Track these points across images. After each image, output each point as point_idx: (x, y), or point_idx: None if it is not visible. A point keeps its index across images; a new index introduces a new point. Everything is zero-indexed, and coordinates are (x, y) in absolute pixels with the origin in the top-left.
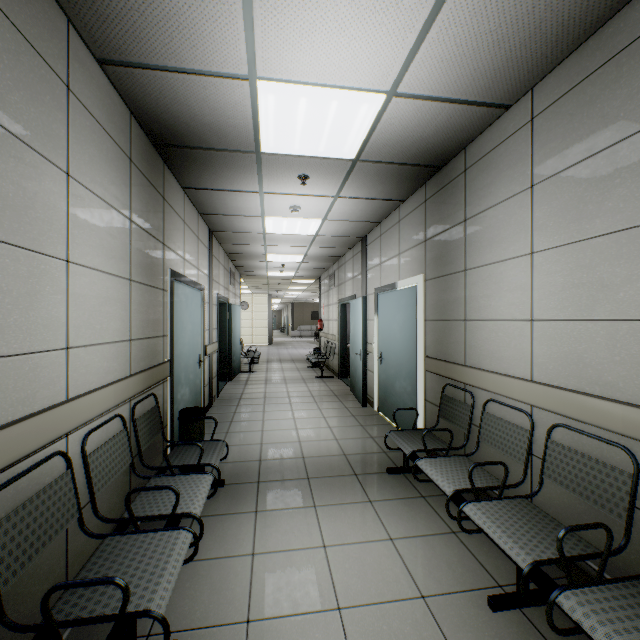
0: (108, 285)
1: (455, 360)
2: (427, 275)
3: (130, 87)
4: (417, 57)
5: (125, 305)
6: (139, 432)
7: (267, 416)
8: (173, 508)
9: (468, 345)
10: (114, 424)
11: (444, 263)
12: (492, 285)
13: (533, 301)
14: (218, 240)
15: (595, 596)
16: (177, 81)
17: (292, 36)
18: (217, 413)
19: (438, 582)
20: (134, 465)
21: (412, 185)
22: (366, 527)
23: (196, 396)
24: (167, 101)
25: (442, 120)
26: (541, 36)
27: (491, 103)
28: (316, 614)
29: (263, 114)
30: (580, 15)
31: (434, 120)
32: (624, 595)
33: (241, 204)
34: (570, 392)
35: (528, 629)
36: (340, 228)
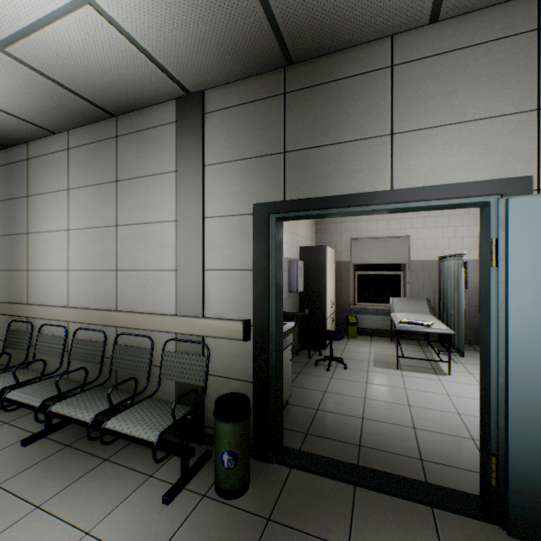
0: None
1: (21, 301)
2: None
3: None
4: None
5: None
6: None
7: None
8: None
9: (31, 289)
10: None
11: (12, 225)
12: (47, 246)
13: (69, 259)
14: None
15: (72, 399)
16: None
17: None
18: None
19: None
20: None
21: None
22: None
23: None
24: None
25: None
26: (63, 110)
27: (41, 126)
28: None
29: None
30: (83, 113)
31: None
32: (87, 393)
33: None
34: (84, 309)
35: (47, 442)
36: None
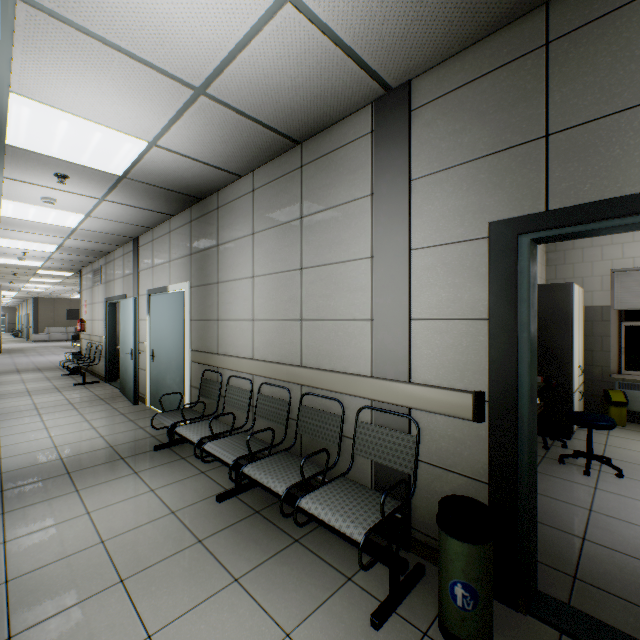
0: None
1: (212, 350)
2: (193, 283)
3: None
4: (171, 131)
5: None
6: None
7: (5, 432)
8: None
9: (220, 338)
10: None
11: (205, 275)
12: (234, 295)
13: (254, 308)
14: None
15: (262, 462)
16: None
17: (56, 81)
18: None
19: (186, 501)
20: None
21: (180, 206)
22: (131, 489)
23: None
24: None
25: (197, 171)
26: (250, 148)
27: (230, 171)
28: (81, 552)
29: (14, 117)
30: (268, 147)
31: (191, 169)
32: (275, 458)
33: None
34: (268, 362)
35: (238, 503)
36: (108, 226)
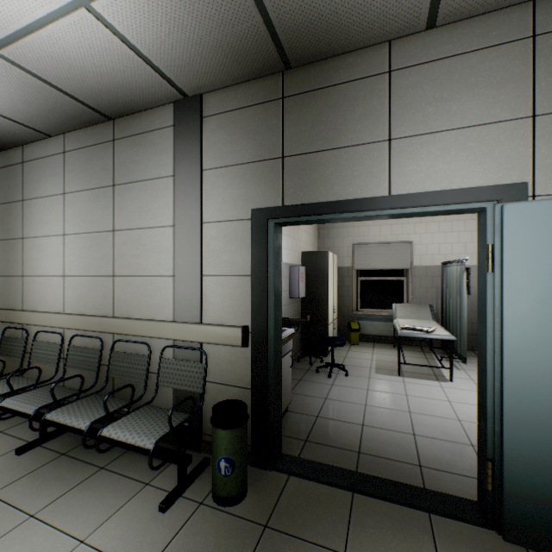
0: None
1: (16, 307)
2: None
3: None
4: None
5: None
6: None
7: None
8: None
9: (26, 295)
10: None
11: (6, 229)
12: (42, 252)
13: (65, 264)
14: None
15: (68, 407)
16: None
17: None
18: None
19: None
20: None
21: None
22: None
23: None
24: None
25: None
26: (59, 113)
27: (37, 129)
28: None
29: None
30: (79, 116)
31: None
32: (83, 401)
33: None
34: (80, 315)
35: (42, 451)
36: None
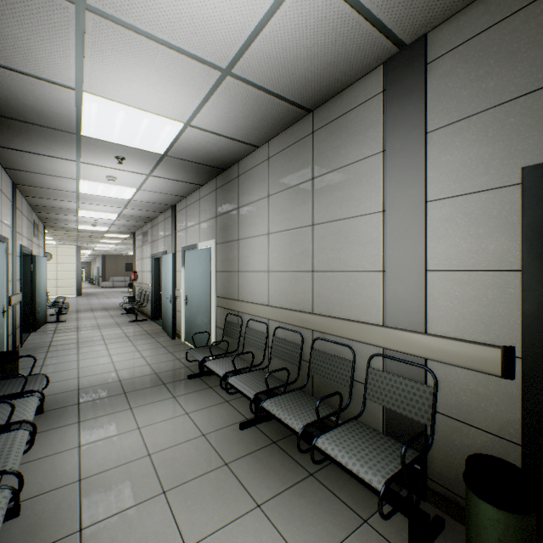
0: None
1: (233, 297)
2: (217, 240)
3: None
4: (202, 111)
5: None
6: None
7: (82, 356)
8: (9, 417)
9: (240, 287)
10: None
11: (227, 233)
12: (252, 250)
13: (269, 261)
14: (22, 192)
15: (278, 399)
16: (3, 73)
17: (115, 78)
18: (24, 361)
19: (214, 426)
20: None
21: (207, 177)
22: (170, 411)
23: (0, 345)
24: None
25: (222, 145)
26: (267, 121)
27: (249, 143)
28: (133, 461)
29: (86, 112)
30: (282, 118)
31: (217, 144)
32: (290, 395)
33: (55, 167)
34: (282, 309)
35: (257, 432)
36: (153, 197)
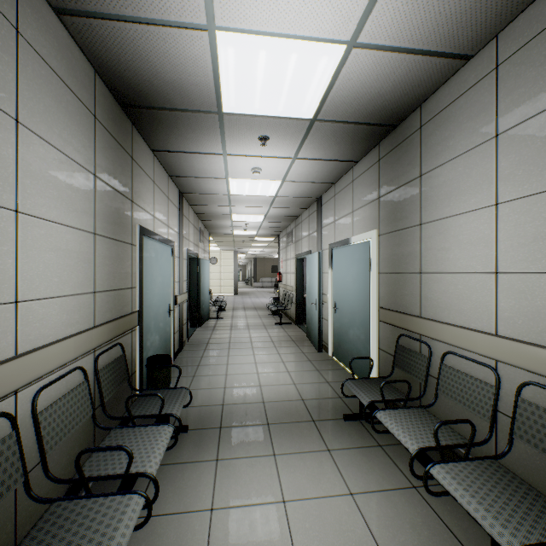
0: (68, 238)
1: (410, 311)
2: (381, 230)
3: (90, 41)
4: None
5: (88, 258)
6: (102, 382)
7: (231, 360)
8: (125, 470)
9: (424, 297)
10: (75, 376)
11: (398, 218)
12: (450, 238)
13: (498, 253)
14: (188, 201)
15: None
16: (136, 33)
17: None
18: (186, 357)
19: None
20: (95, 416)
21: (366, 145)
22: (325, 479)
23: (166, 342)
24: (128, 57)
25: (401, 74)
26: None
27: (452, 54)
28: None
29: (223, 70)
30: None
31: (393, 74)
32: None
33: (207, 166)
34: (545, 349)
35: None
36: (297, 189)
